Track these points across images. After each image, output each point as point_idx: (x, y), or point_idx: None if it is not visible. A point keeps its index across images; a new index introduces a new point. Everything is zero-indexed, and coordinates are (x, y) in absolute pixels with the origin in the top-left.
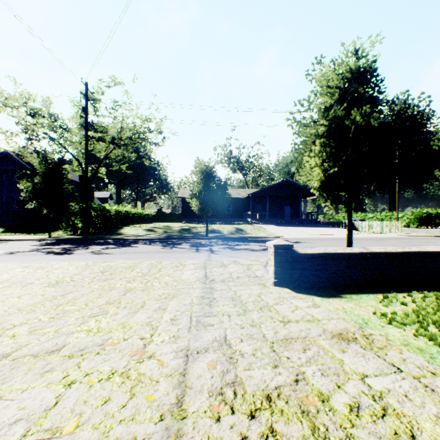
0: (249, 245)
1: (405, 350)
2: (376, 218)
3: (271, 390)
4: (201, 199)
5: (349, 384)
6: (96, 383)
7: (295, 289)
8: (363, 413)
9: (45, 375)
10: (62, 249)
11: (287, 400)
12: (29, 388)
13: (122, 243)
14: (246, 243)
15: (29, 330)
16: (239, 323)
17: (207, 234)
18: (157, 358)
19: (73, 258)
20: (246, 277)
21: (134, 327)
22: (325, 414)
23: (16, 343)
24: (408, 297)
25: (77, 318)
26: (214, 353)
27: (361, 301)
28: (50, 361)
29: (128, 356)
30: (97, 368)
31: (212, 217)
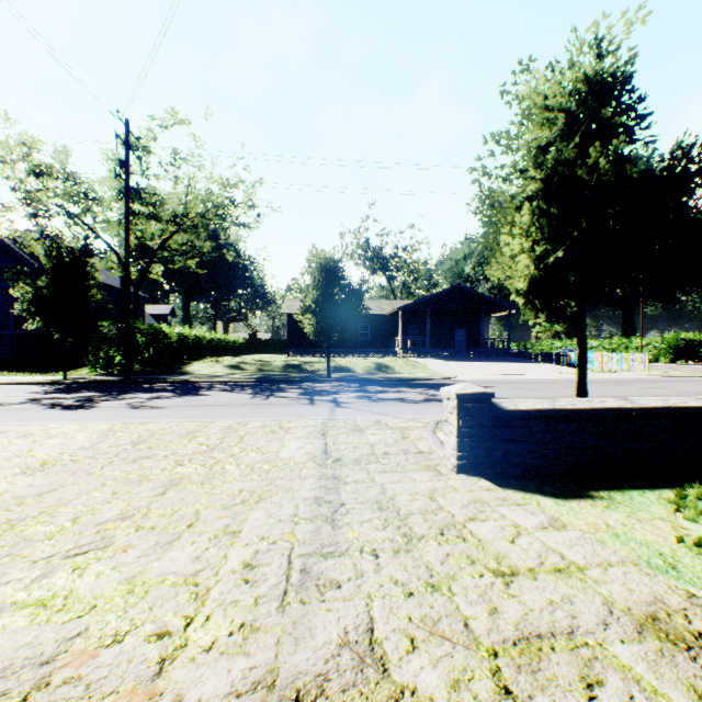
0: (401, 393)
1: None
2: (603, 348)
3: None
4: (318, 314)
5: None
6: None
7: (497, 480)
8: None
9: None
10: (78, 400)
11: None
12: None
13: (185, 388)
14: (395, 389)
15: None
16: (400, 579)
17: (329, 373)
18: None
19: (91, 415)
20: (401, 453)
21: (153, 592)
22: None
23: None
24: None
25: (34, 562)
26: (344, 700)
27: (635, 507)
28: None
29: None
30: None
31: (337, 346)
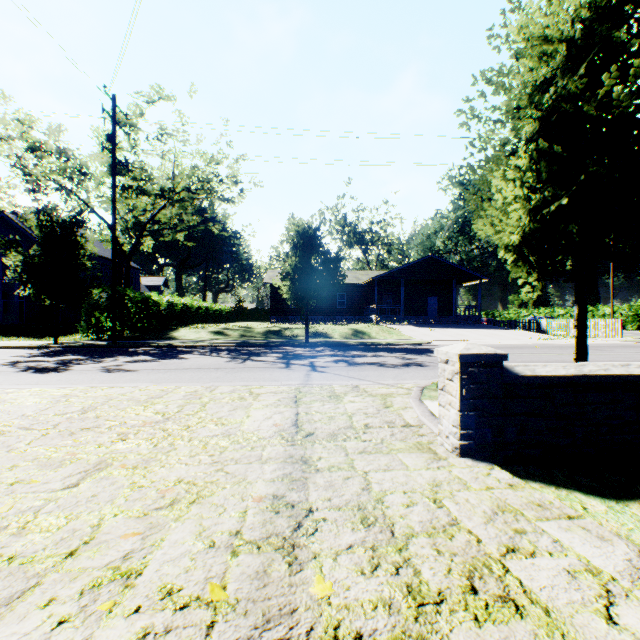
0: (379, 357)
1: None
2: (570, 316)
3: None
4: (297, 281)
5: None
6: None
7: (511, 465)
8: None
9: None
10: (56, 363)
11: None
12: None
13: (166, 352)
14: (372, 353)
15: None
16: None
17: (307, 338)
18: None
19: (58, 379)
20: (384, 426)
21: None
22: None
23: None
24: None
25: None
26: None
27: None
28: None
29: None
30: None
31: (316, 314)
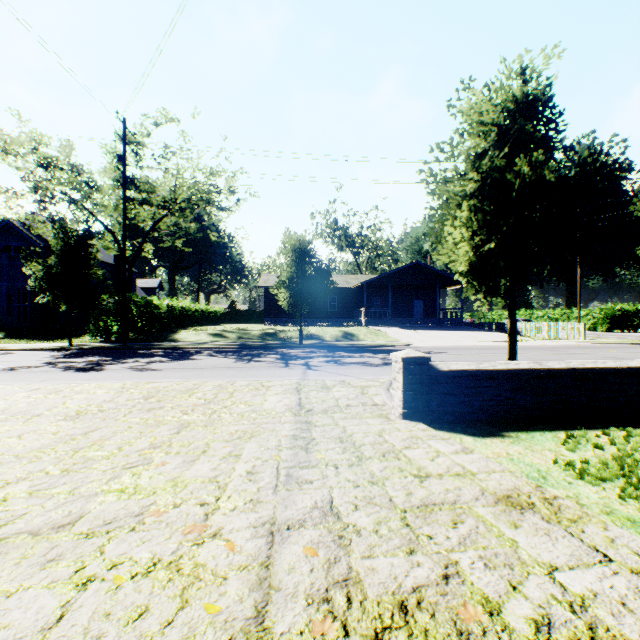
0: (364, 358)
1: (611, 524)
2: (547, 318)
3: (407, 593)
4: (292, 289)
5: (530, 583)
6: (127, 581)
7: (433, 424)
8: (558, 636)
9: (47, 566)
10: (87, 364)
11: (432, 612)
12: (20, 590)
13: (177, 353)
14: (359, 354)
15: (30, 490)
16: (352, 479)
17: (301, 340)
18: (224, 538)
19: (103, 376)
20: (360, 405)
21: (190, 485)
22: (496, 637)
23: (6, 512)
24: (604, 436)
25: (104, 471)
26: (315, 528)
27: (533, 442)
28: (57, 543)
29: (179, 534)
30: (131, 554)
31: (308, 316)
